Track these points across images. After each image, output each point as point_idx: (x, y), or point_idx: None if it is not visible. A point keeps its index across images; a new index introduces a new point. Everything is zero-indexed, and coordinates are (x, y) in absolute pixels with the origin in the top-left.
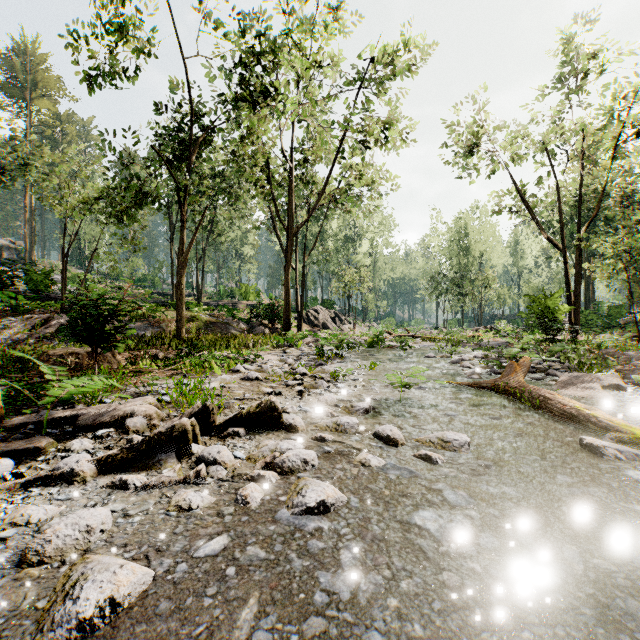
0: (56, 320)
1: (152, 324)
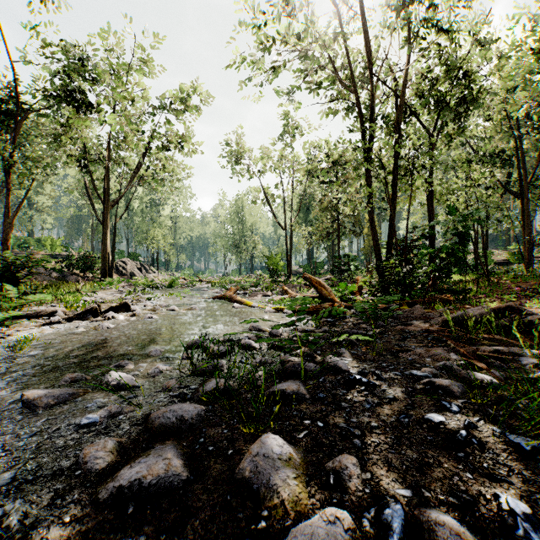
0: None
1: None
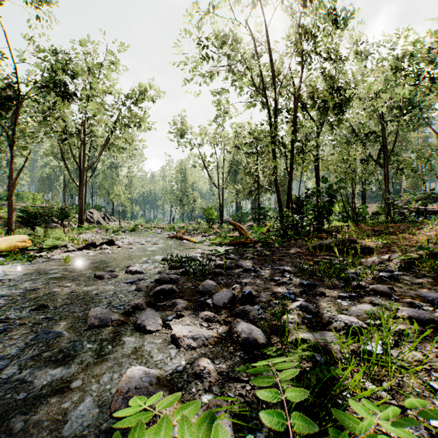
0: None
1: None
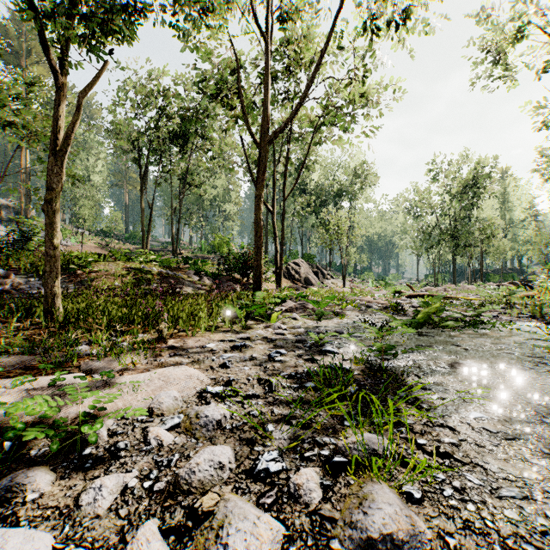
0: None
1: (70, 279)
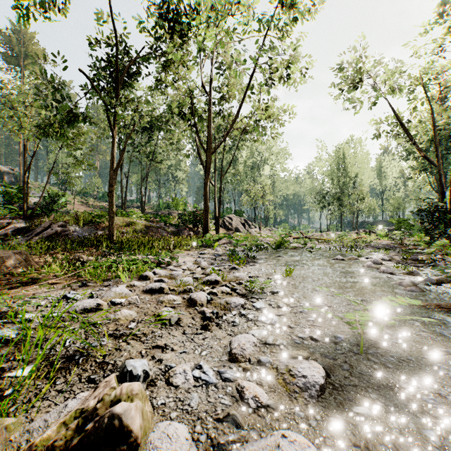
0: (14, 224)
1: (97, 228)
